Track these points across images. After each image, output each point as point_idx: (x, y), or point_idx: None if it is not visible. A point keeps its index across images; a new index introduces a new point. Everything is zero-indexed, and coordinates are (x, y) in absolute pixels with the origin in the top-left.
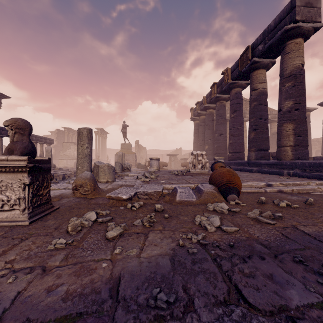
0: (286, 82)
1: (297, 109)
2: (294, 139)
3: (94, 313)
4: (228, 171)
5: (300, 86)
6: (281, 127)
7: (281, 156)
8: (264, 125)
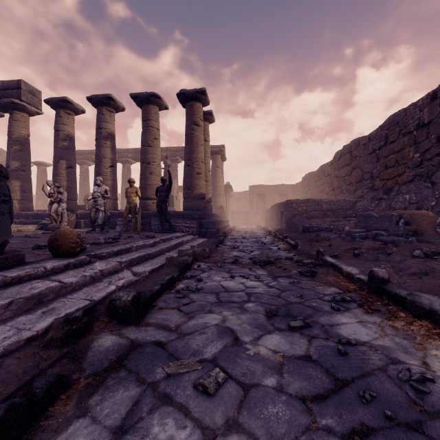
0: (14, 144)
1: (23, 170)
2: (21, 194)
3: None
4: None
5: (26, 152)
6: (9, 183)
7: None
8: None
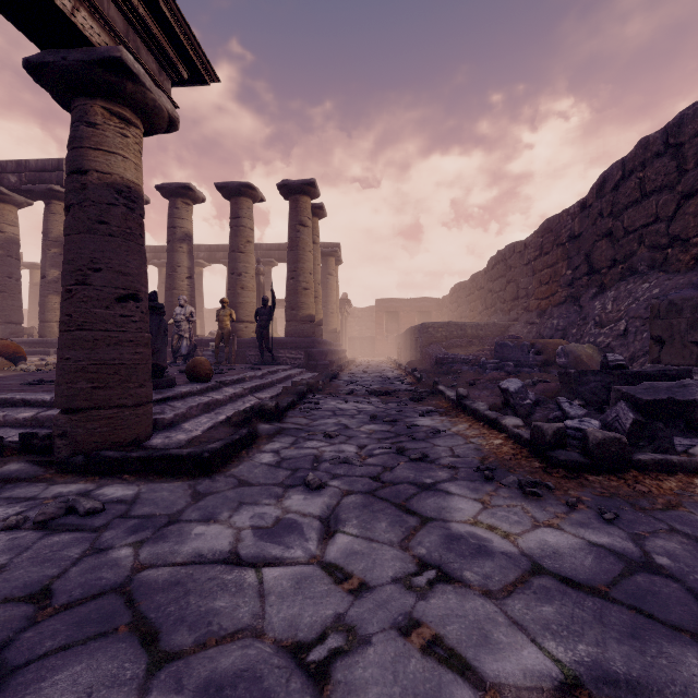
0: (52, 246)
1: None
2: None
3: (27, 375)
4: (13, 343)
5: None
6: (46, 299)
7: (46, 333)
8: (17, 288)
